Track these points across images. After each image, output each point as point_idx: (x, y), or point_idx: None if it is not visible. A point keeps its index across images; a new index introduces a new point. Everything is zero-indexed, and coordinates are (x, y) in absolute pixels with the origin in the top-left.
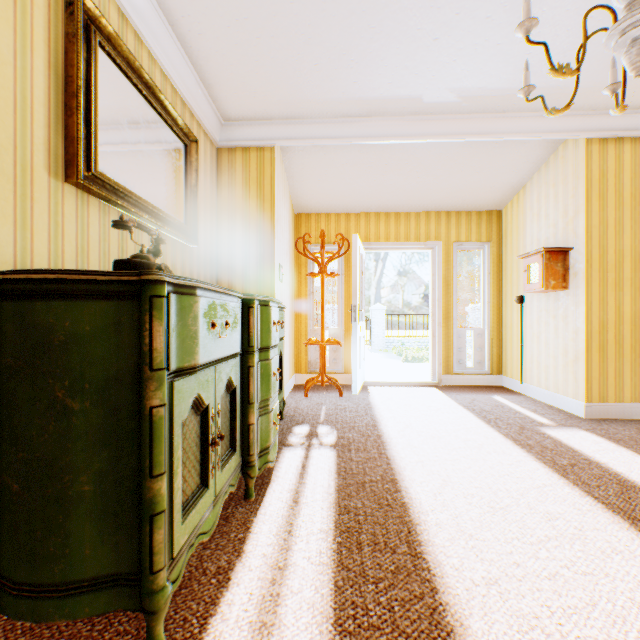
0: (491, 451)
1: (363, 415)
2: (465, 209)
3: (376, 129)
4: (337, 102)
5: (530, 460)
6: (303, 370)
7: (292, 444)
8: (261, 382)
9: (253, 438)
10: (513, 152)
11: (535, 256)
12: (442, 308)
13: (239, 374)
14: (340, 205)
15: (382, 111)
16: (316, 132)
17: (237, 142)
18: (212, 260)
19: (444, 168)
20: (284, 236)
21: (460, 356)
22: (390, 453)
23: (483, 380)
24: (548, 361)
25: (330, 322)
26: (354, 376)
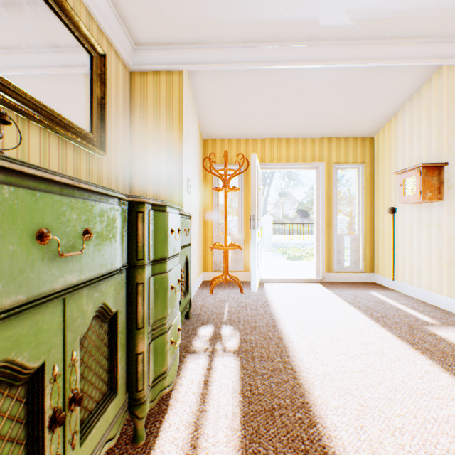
0: (394, 358)
1: (262, 313)
2: (344, 136)
3: (274, 54)
4: (239, 24)
5: (439, 371)
6: (209, 269)
7: (196, 350)
8: (155, 299)
9: (142, 369)
10: (392, 81)
11: (412, 171)
12: (324, 217)
13: (123, 294)
14: (240, 131)
15: (280, 36)
16: (220, 57)
17: (148, 66)
18: (125, 173)
19: (330, 97)
20: (192, 154)
21: (339, 257)
22: (294, 362)
23: (358, 277)
24: (421, 263)
25: (231, 229)
26: (253, 276)
